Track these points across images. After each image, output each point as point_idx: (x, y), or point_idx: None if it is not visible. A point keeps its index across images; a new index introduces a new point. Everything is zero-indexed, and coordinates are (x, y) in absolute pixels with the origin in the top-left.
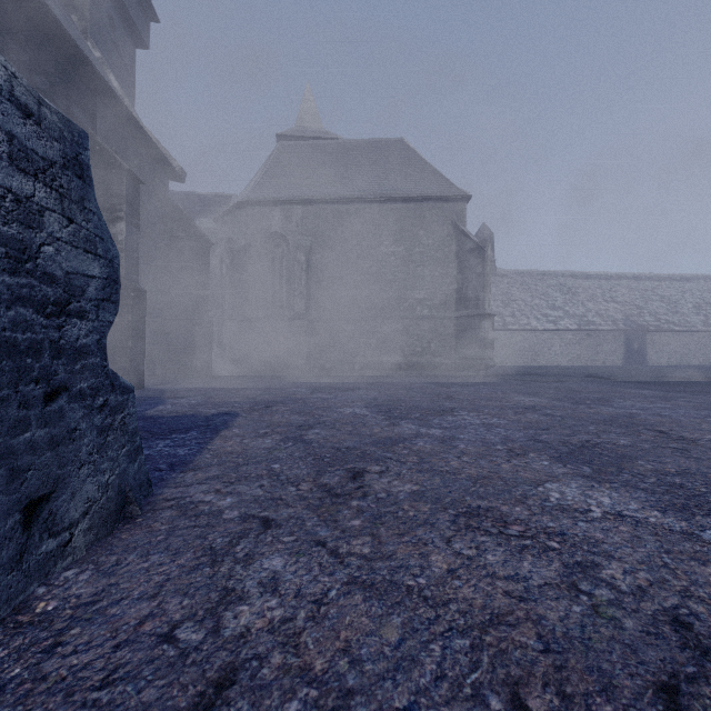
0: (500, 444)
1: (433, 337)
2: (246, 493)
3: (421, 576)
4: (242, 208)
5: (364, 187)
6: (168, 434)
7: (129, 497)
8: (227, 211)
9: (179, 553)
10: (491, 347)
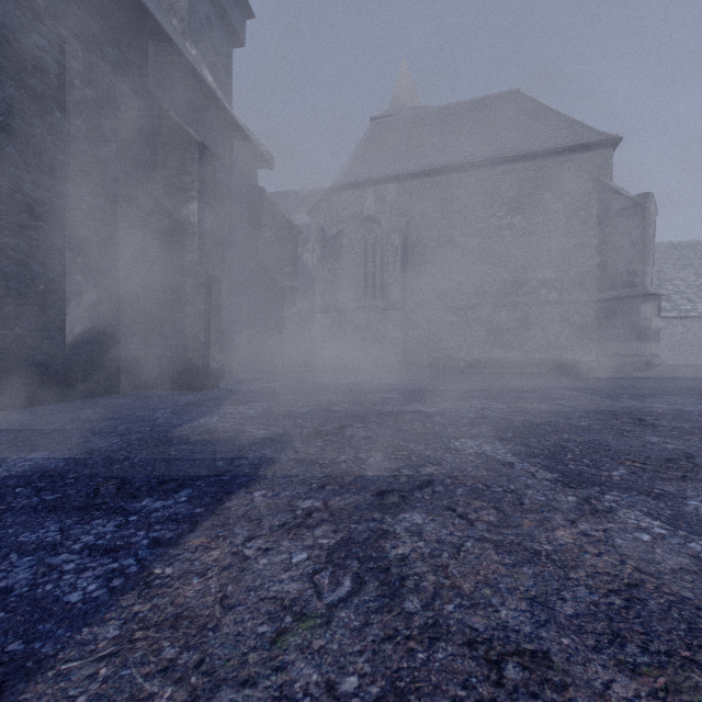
0: None
1: (564, 327)
2: None
3: None
4: (333, 194)
5: (470, 151)
6: (138, 496)
7: None
8: (318, 200)
9: None
10: (655, 339)
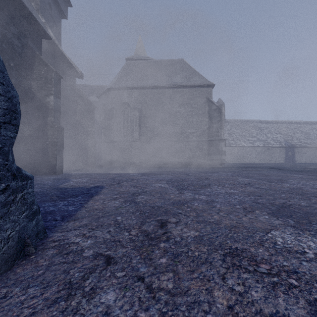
0: (238, 205)
1: (197, 149)
2: (99, 237)
3: (210, 312)
4: (110, 91)
5: (165, 81)
6: (66, 198)
7: (27, 242)
8: (103, 92)
9: (48, 287)
10: (224, 154)
